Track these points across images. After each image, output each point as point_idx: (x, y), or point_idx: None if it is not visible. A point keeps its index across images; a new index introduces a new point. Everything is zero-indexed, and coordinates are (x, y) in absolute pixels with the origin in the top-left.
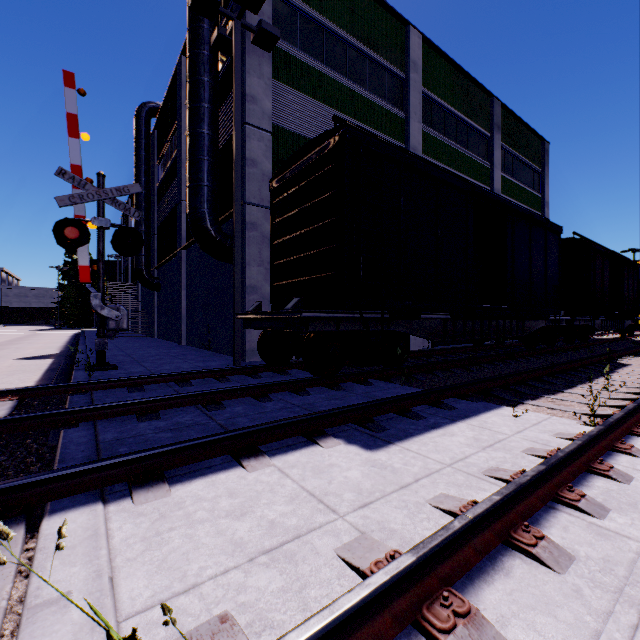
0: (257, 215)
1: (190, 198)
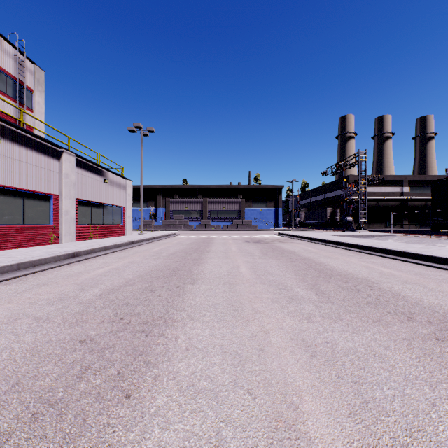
0: None
1: None
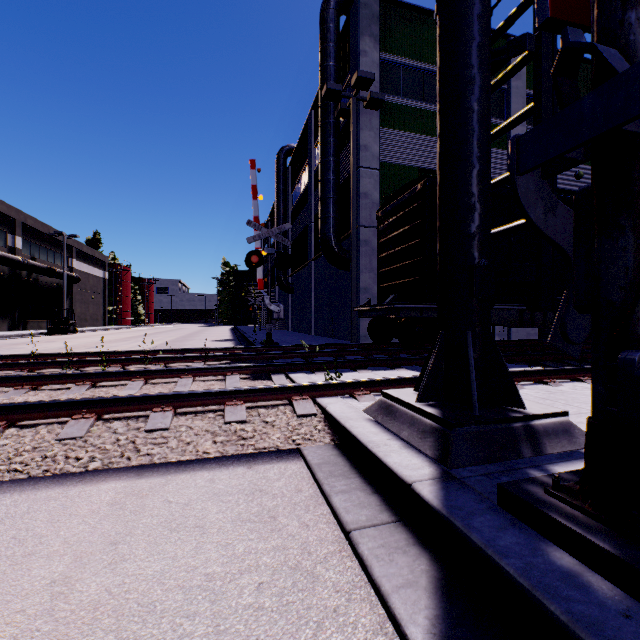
0: (368, 234)
1: (321, 227)
